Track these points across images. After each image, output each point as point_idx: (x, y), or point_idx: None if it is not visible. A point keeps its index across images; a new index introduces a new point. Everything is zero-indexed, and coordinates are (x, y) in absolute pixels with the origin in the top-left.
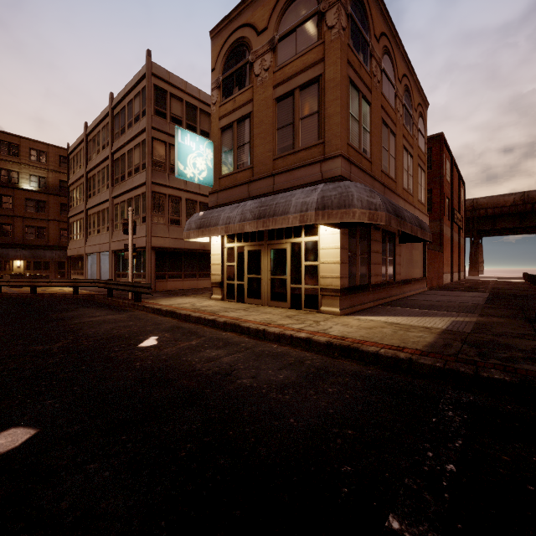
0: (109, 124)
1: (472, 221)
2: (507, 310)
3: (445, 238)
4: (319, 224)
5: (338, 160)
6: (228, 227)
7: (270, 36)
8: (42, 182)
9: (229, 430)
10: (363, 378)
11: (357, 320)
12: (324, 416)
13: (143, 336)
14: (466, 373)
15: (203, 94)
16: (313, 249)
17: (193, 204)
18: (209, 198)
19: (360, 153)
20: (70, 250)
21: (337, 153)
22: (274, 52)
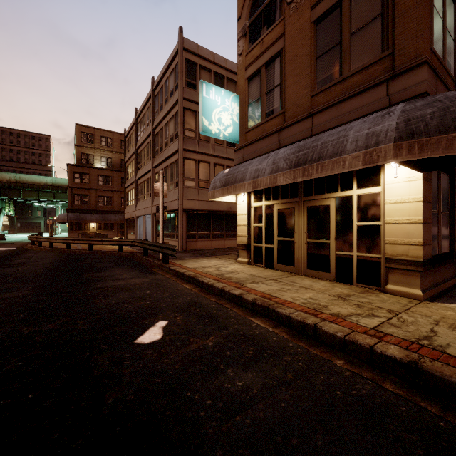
0: (151, 104)
1: None
2: None
3: None
4: (382, 170)
5: (421, 70)
6: (256, 181)
7: None
8: (109, 162)
9: None
10: None
11: None
12: None
13: (150, 318)
14: None
15: (230, 63)
16: (372, 204)
17: (220, 168)
18: (235, 155)
19: (444, 67)
20: (126, 214)
21: (419, 60)
22: None
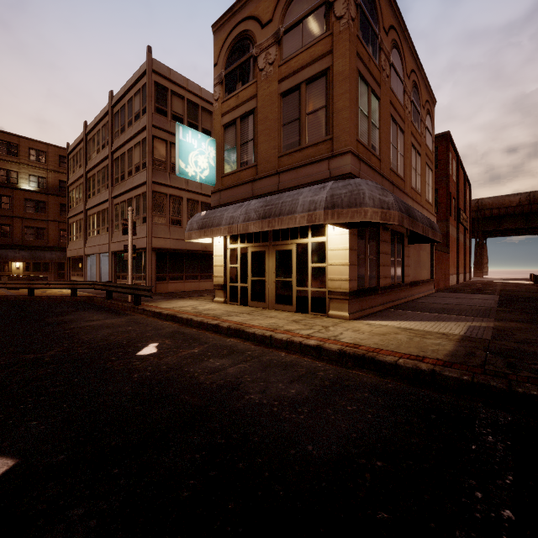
0: (109, 122)
1: (477, 222)
2: (523, 314)
3: (452, 239)
4: (327, 224)
5: (347, 157)
6: (231, 227)
7: (274, 28)
8: (41, 183)
9: (238, 461)
10: (384, 393)
11: (368, 325)
12: (346, 442)
13: (142, 343)
14: (498, 388)
15: (205, 91)
16: (320, 250)
17: (194, 204)
18: (212, 197)
19: (369, 150)
20: (70, 251)
21: (347, 150)
22: (279, 45)
